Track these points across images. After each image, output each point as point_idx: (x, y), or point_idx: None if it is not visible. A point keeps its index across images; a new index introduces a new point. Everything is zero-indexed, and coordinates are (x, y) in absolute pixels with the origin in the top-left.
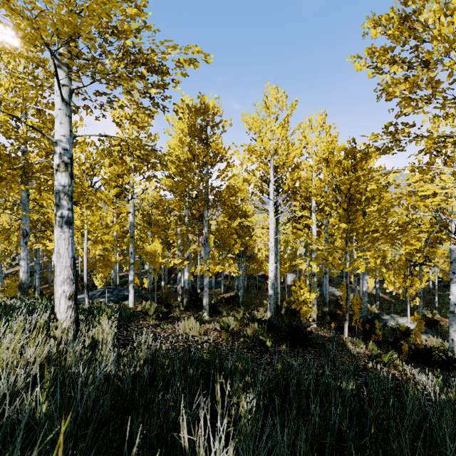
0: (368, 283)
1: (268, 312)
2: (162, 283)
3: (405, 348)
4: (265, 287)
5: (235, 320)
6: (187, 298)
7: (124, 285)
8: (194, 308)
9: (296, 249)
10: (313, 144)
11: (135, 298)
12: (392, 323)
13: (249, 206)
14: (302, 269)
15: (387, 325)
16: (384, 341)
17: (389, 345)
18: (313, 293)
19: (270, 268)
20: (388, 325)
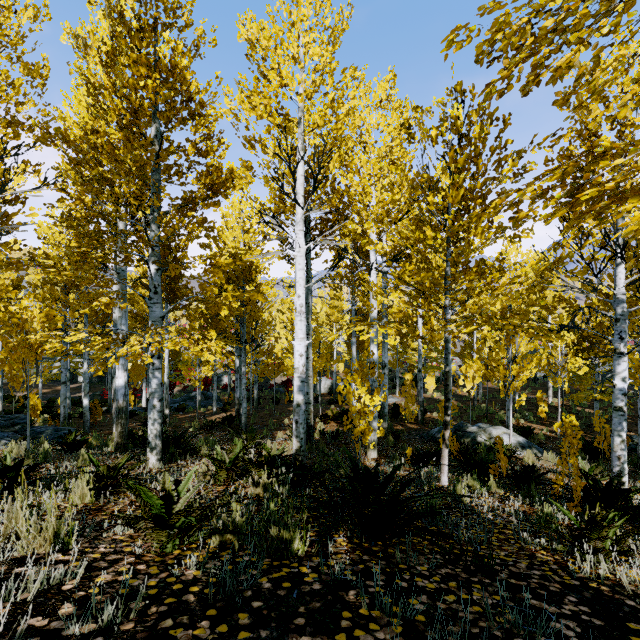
0: (428, 384)
1: (294, 440)
2: (86, 401)
3: (577, 488)
4: (286, 399)
5: (216, 469)
6: (121, 427)
7: (18, 412)
8: (136, 445)
9: (331, 342)
10: (373, 126)
11: (7, 437)
12: (483, 437)
13: (253, 222)
14: (339, 372)
15: (478, 442)
16: (515, 475)
17: (531, 484)
18: (376, 395)
19: (297, 349)
20: (479, 440)
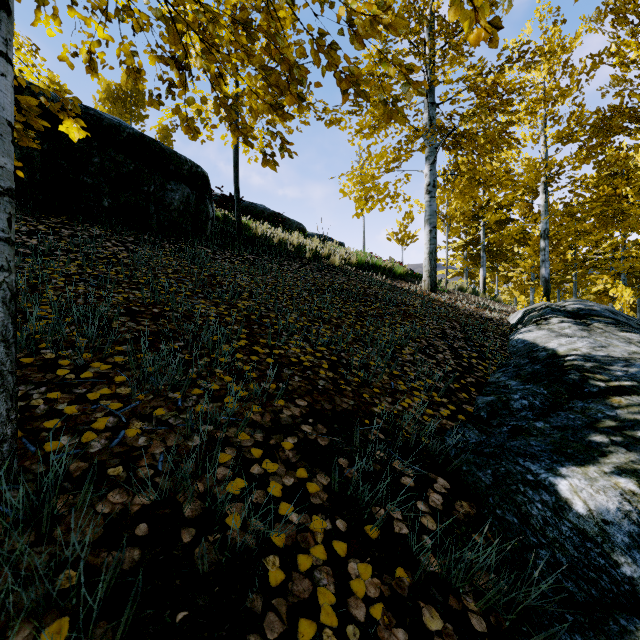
0: None
1: None
2: None
3: None
4: None
5: None
6: None
7: None
8: None
9: None
10: None
11: None
12: None
13: None
14: None
15: None
16: None
17: None
18: None
19: None
20: None
